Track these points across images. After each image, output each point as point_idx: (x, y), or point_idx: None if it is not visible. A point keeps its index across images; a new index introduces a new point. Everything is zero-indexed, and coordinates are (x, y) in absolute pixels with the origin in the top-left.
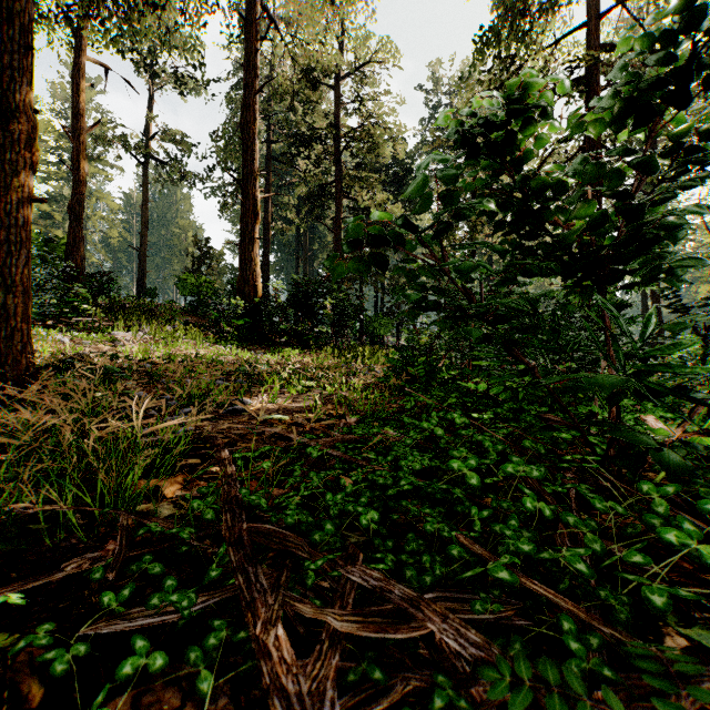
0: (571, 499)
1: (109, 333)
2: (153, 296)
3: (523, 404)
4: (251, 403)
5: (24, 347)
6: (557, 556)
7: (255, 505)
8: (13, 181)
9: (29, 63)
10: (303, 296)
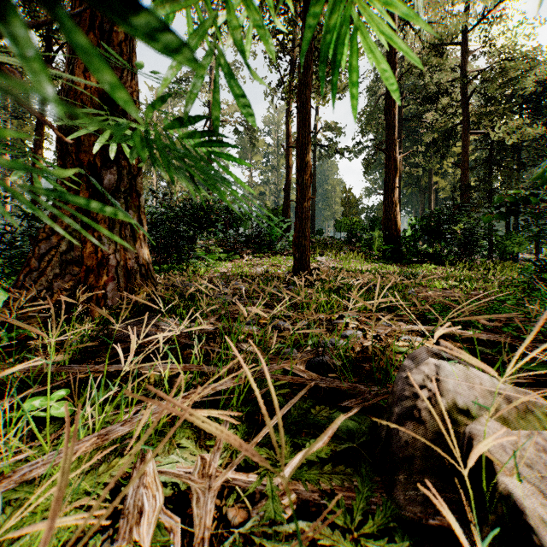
0: None
1: (311, 258)
2: (321, 234)
3: None
4: (417, 292)
5: (309, 263)
6: None
7: None
8: (306, 192)
9: (309, 139)
10: (434, 225)
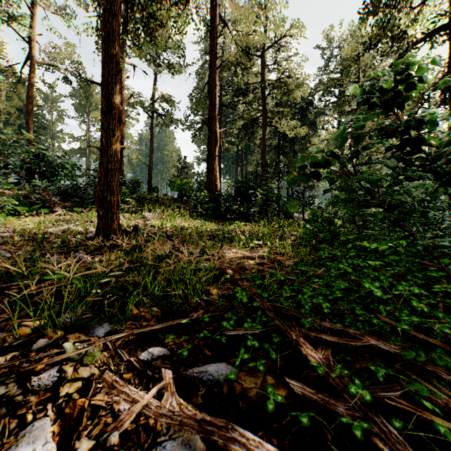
0: (439, 308)
1: (140, 213)
2: (156, 192)
3: (402, 256)
4: (227, 253)
5: (117, 222)
6: (432, 326)
7: (265, 297)
8: (113, 139)
9: (118, 79)
10: (244, 189)
